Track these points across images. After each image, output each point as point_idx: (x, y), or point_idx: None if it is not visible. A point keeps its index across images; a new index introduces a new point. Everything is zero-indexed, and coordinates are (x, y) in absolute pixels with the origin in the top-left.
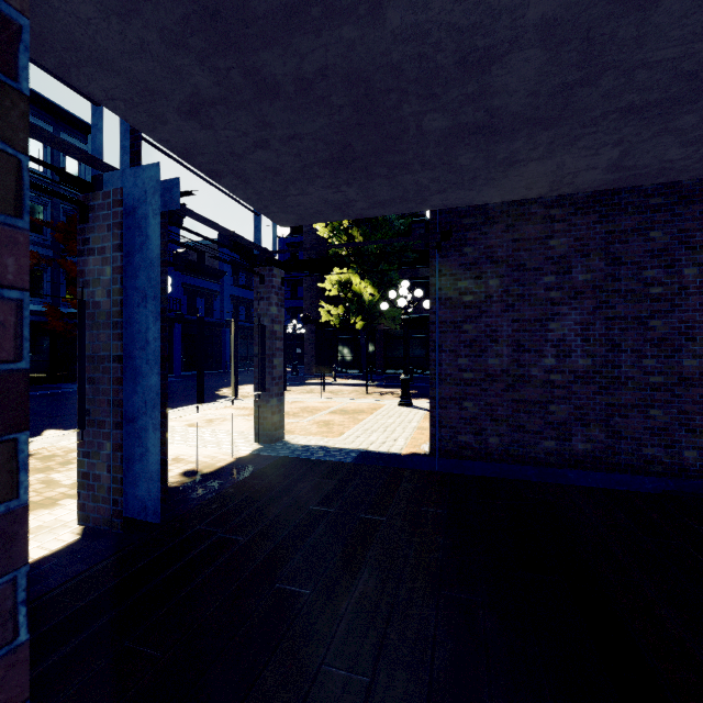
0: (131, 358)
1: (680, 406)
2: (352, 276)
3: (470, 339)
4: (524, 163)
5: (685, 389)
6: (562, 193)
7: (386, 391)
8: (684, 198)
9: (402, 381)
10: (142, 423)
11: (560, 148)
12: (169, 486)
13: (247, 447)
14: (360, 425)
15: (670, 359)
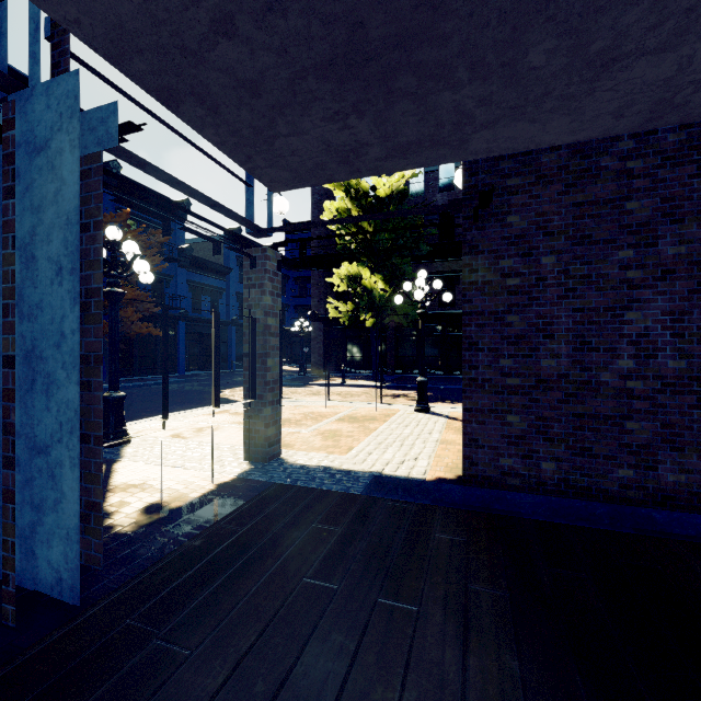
0: (42, 360)
1: None
2: (361, 270)
3: (516, 335)
4: (629, 60)
5: None
6: (663, 125)
7: (398, 393)
8: None
9: (419, 384)
10: (56, 455)
11: (700, 24)
12: (119, 530)
13: (234, 468)
14: (372, 437)
15: None
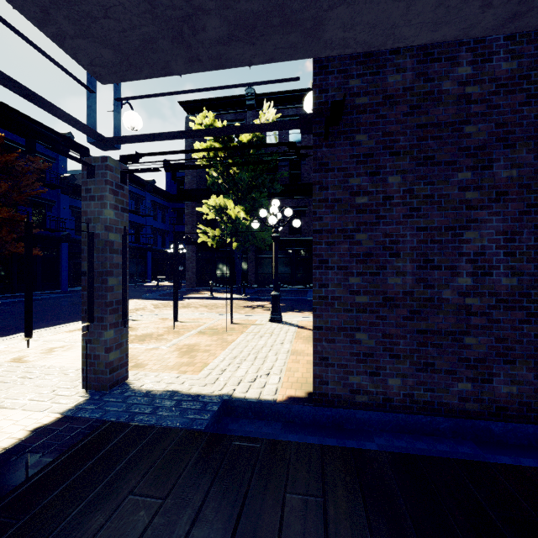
0: None
1: None
2: (226, 201)
3: (364, 253)
4: None
5: None
6: (522, 29)
7: (257, 304)
8: None
9: (273, 298)
10: None
11: None
12: None
13: (65, 401)
14: (228, 351)
15: None
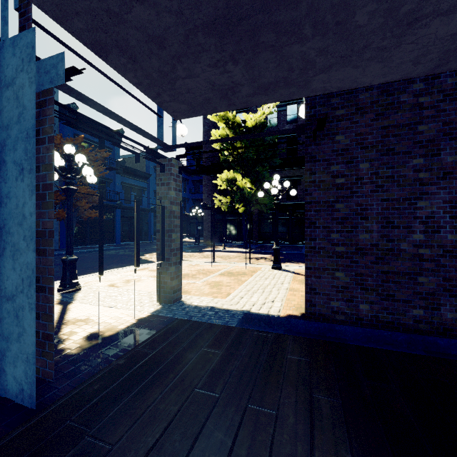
0: (10, 234)
1: None
2: (236, 175)
3: (342, 217)
4: (427, 20)
5: None
6: (447, 70)
7: (260, 256)
8: None
9: (274, 250)
10: (19, 301)
11: None
12: (68, 352)
13: (150, 307)
14: (243, 286)
15: None
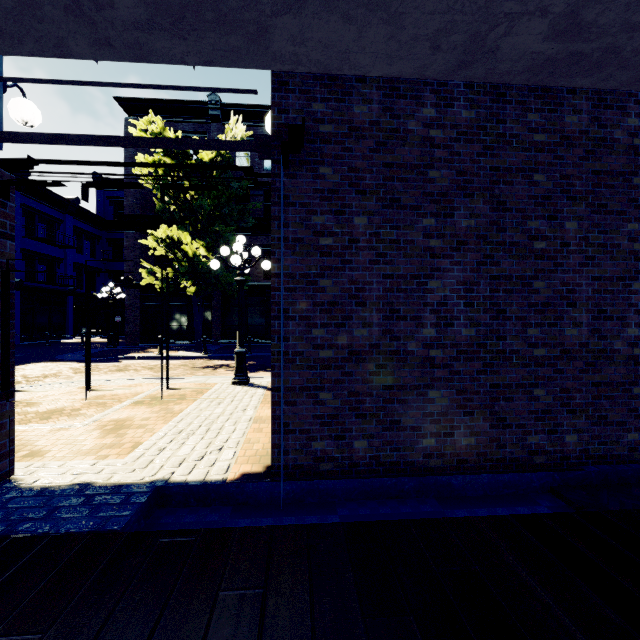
0: None
1: (562, 384)
2: (181, 233)
3: (329, 301)
4: None
5: (567, 363)
6: (470, 79)
7: (220, 364)
8: (566, 139)
9: (237, 355)
10: None
11: None
12: None
13: None
14: (173, 424)
15: (553, 328)
